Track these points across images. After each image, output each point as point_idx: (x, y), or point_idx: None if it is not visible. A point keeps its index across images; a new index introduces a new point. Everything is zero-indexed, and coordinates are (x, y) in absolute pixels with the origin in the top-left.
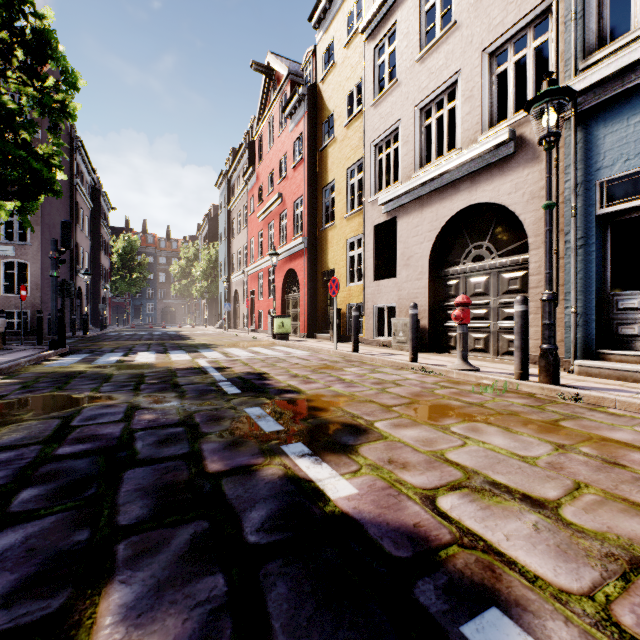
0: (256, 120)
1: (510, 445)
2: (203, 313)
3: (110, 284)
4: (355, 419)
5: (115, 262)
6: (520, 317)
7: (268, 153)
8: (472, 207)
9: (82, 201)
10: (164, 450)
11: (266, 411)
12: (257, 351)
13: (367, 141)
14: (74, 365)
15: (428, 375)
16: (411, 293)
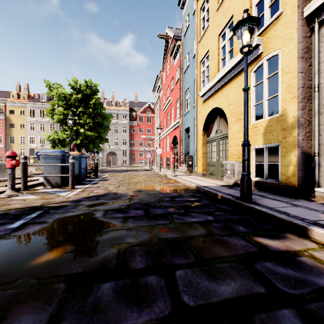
0: None
1: None
2: None
3: None
4: None
5: None
6: None
7: None
8: None
9: None
10: None
11: None
12: None
13: (28, 135)
14: None
15: None
16: None
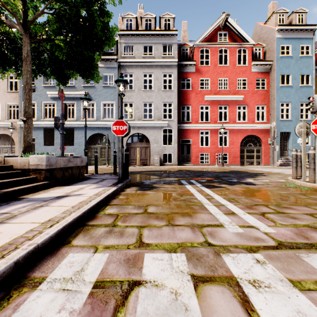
0: None
1: None
2: None
3: None
4: None
5: None
6: None
7: None
8: (4, 134)
9: None
10: None
11: None
12: None
13: None
14: None
15: None
16: None
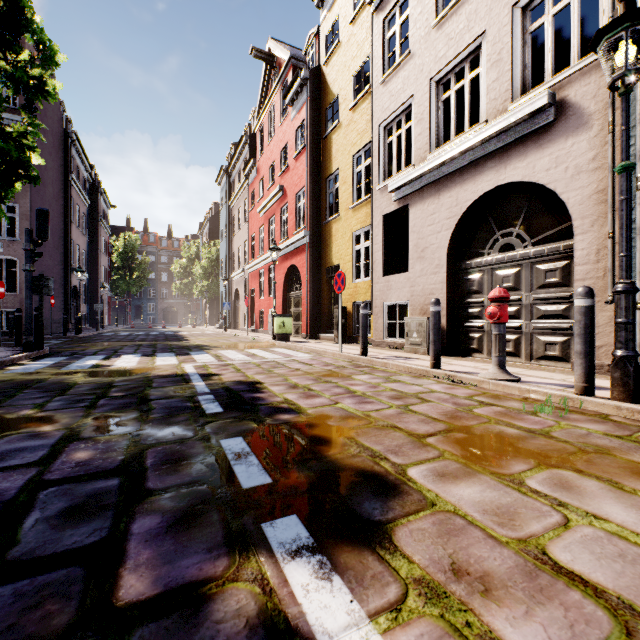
0: (256, 111)
1: None
2: (204, 313)
3: (110, 283)
4: (377, 461)
5: (115, 261)
6: (584, 314)
7: (269, 144)
8: (499, 189)
9: (78, 197)
10: (64, 534)
11: (250, 445)
12: (254, 354)
13: (375, 123)
14: (39, 371)
15: (456, 385)
16: (426, 289)
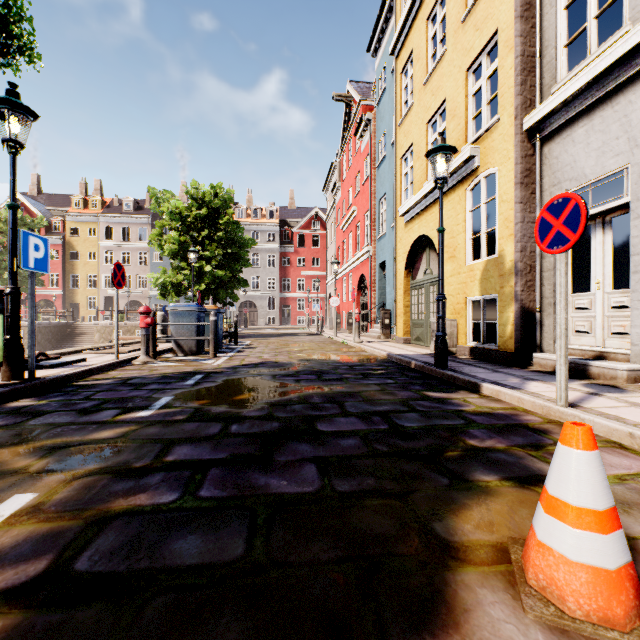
0: None
1: None
2: None
3: None
4: None
5: None
6: None
7: None
8: (134, 300)
9: None
10: None
11: None
12: None
13: (101, 273)
14: None
15: None
16: None
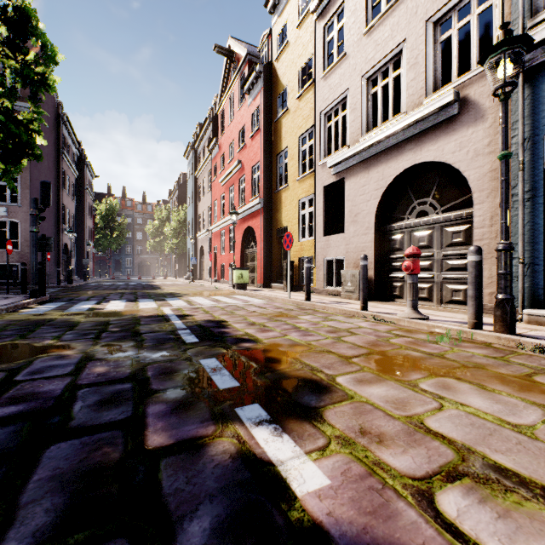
0: (219, 97)
1: (493, 408)
2: (174, 266)
3: (94, 241)
4: (315, 373)
5: (98, 222)
6: (474, 267)
7: (229, 125)
8: (416, 166)
9: (68, 169)
10: (103, 414)
11: (222, 363)
12: (218, 299)
13: (317, 110)
14: (47, 313)
15: (379, 323)
16: (358, 247)
